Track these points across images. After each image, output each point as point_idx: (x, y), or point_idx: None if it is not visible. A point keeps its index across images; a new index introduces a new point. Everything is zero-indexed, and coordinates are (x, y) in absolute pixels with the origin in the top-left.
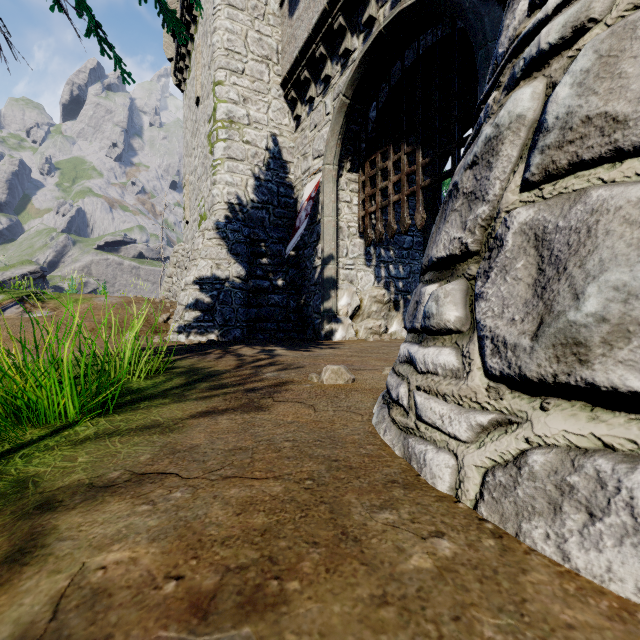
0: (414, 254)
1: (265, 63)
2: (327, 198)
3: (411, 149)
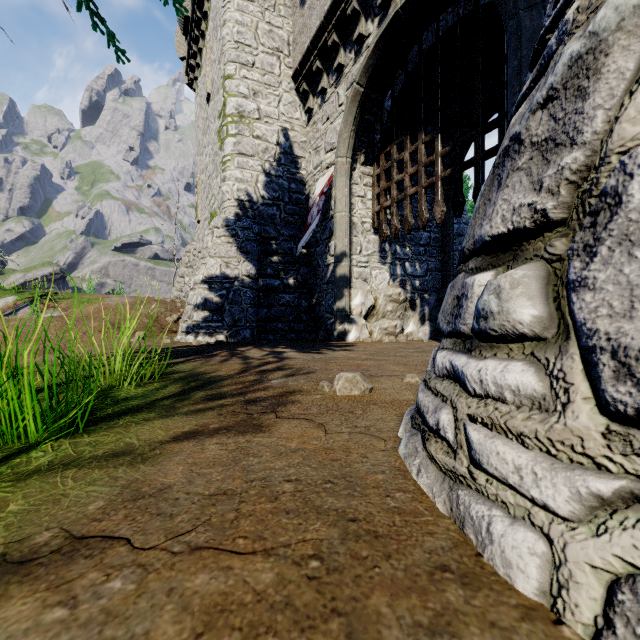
0: (431, 251)
1: (276, 55)
2: (340, 192)
3: (430, 138)
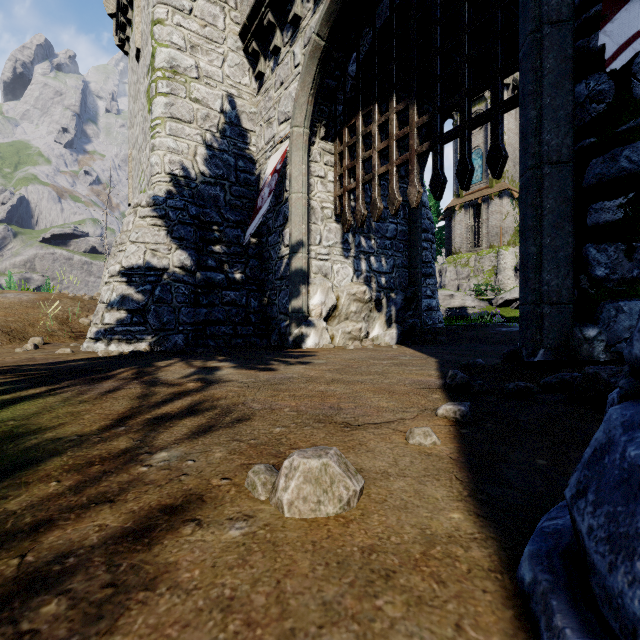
0: (398, 245)
1: (219, 6)
2: (296, 169)
3: (403, 106)
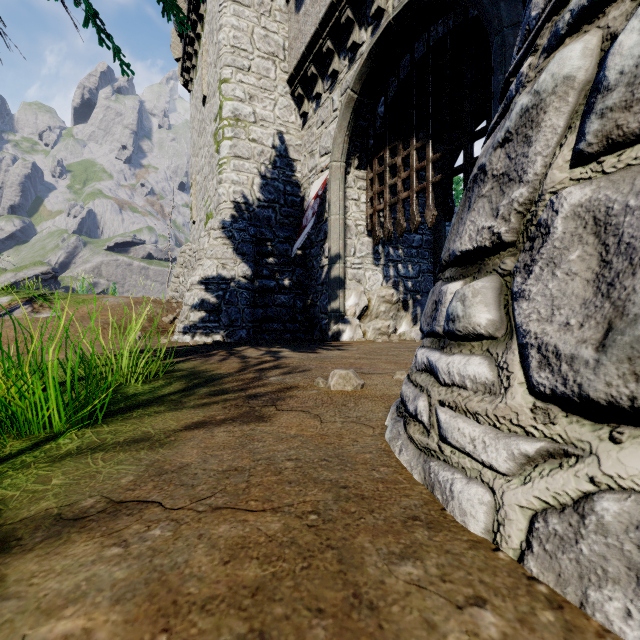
0: (423, 253)
1: (271, 60)
2: (334, 196)
3: (421, 144)
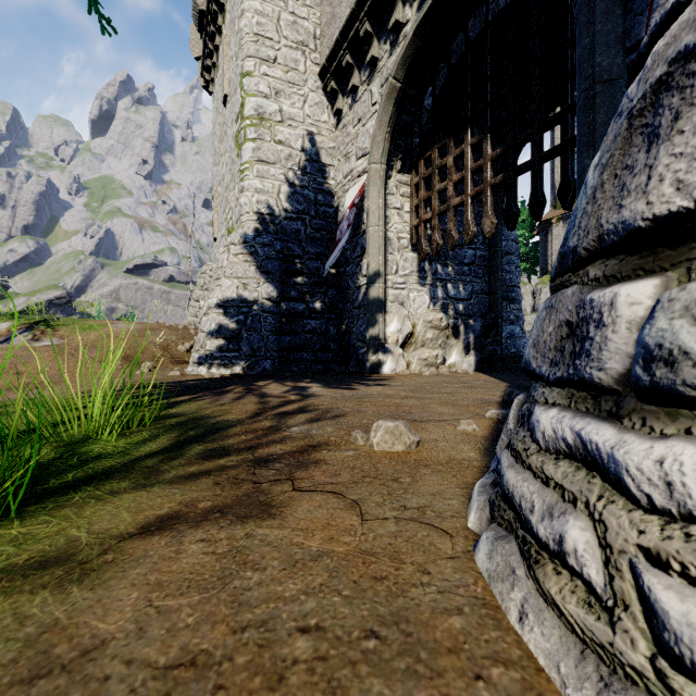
0: (477, 271)
1: (300, 50)
2: (373, 204)
3: (477, 139)
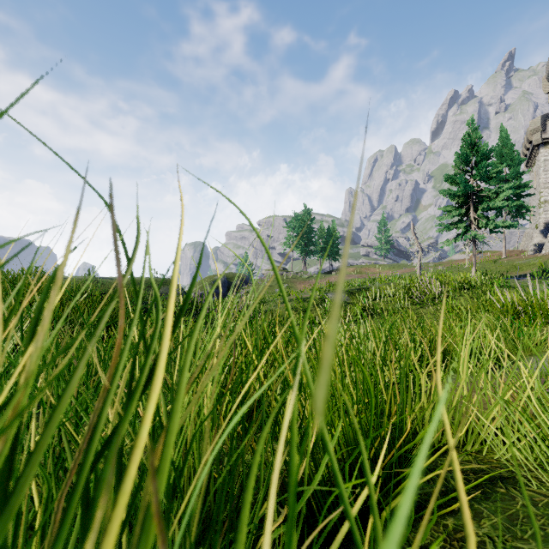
0: None
1: None
2: None
3: None
